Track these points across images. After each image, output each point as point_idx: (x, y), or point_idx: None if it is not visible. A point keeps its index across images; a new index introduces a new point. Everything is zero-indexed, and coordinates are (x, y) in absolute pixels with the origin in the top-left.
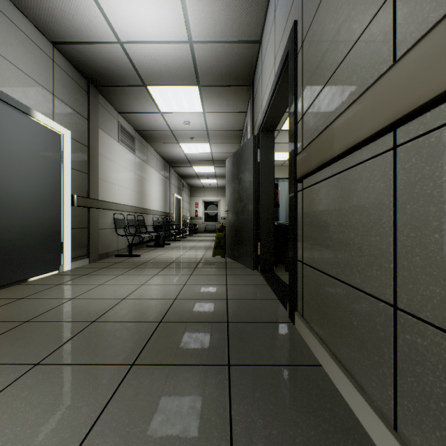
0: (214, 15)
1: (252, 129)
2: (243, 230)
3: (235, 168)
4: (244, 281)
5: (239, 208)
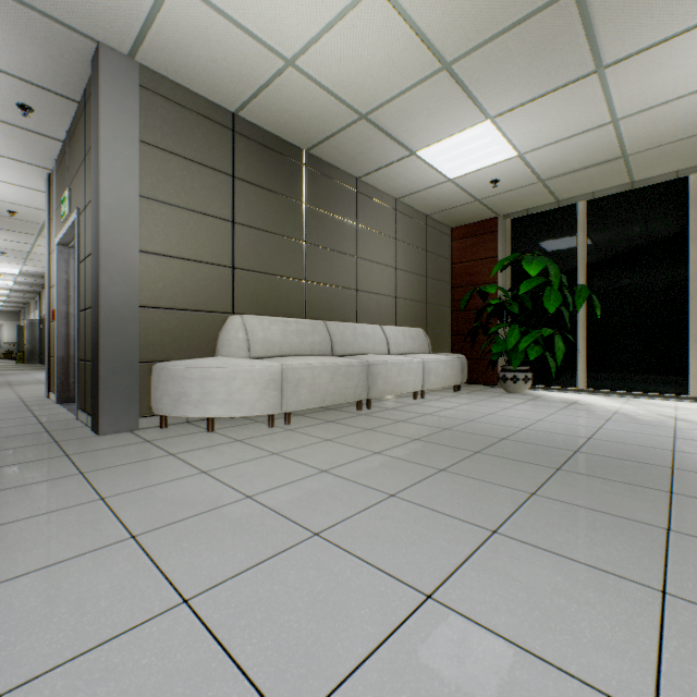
0: (25, 288)
1: (41, 312)
2: (36, 351)
3: (32, 326)
4: (36, 365)
5: (34, 343)
